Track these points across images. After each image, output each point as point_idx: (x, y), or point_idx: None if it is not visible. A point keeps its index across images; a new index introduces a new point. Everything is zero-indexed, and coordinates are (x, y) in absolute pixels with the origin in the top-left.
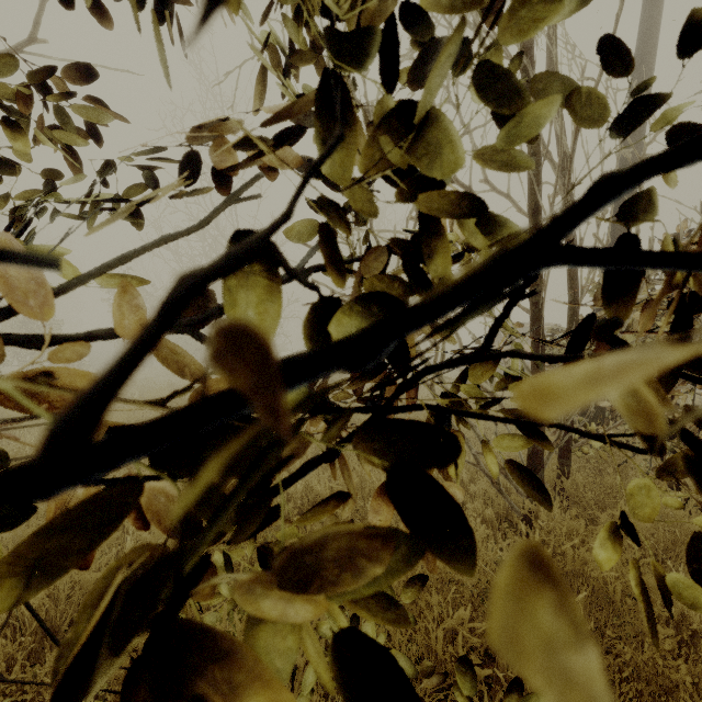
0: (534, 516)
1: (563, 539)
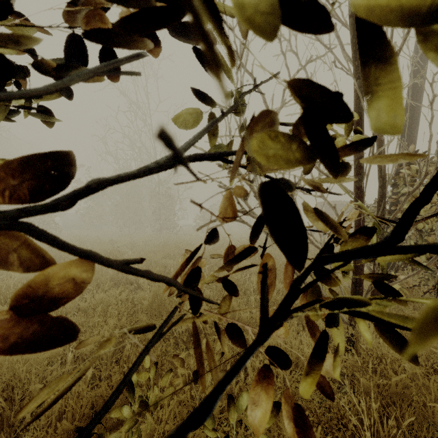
0: (356, 339)
1: (387, 367)
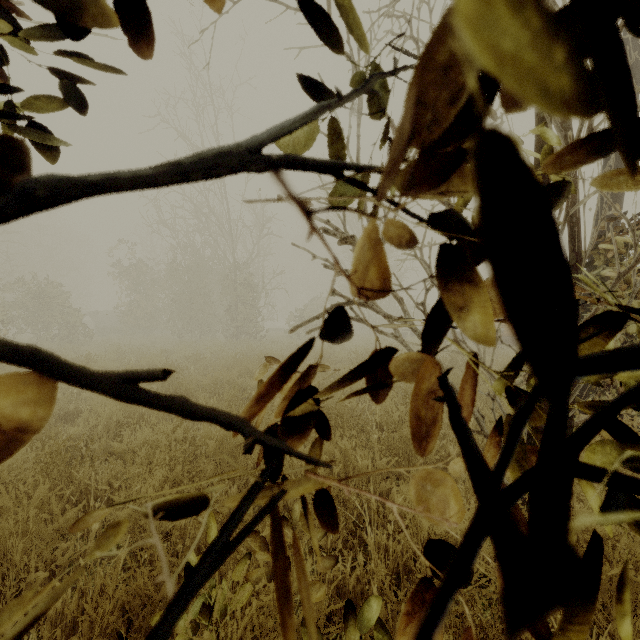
0: None
1: None
